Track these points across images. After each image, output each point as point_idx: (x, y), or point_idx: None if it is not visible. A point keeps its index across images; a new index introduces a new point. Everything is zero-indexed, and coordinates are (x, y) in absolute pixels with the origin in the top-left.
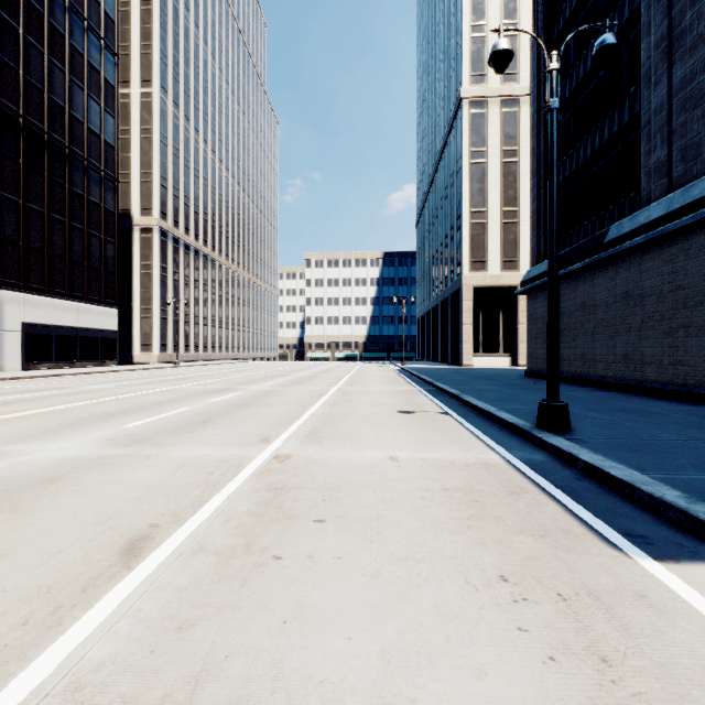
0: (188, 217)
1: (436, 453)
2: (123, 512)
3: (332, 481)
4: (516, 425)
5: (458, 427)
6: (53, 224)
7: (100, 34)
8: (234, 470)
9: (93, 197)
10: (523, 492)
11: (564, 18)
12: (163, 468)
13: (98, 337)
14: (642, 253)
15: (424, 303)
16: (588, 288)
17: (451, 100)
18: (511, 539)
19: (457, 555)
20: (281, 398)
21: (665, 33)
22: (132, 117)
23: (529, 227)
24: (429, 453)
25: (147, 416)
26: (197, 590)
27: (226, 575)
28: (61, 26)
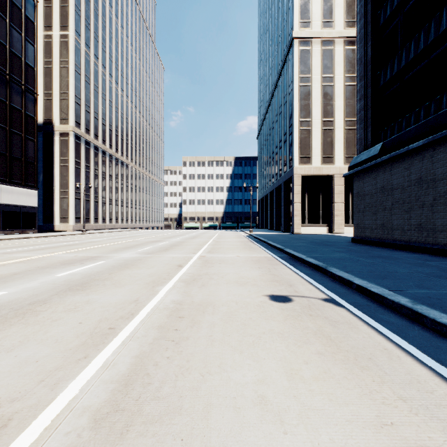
0: (97, 127)
1: None
2: None
3: None
4: None
5: (393, 351)
6: None
7: None
8: None
9: (14, 104)
10: None
11: None
12: None
13: (19, 211)
14: None
15: (263, 189)
16: (426, 164)
17: (284, 43)
18: None
19: None
20: (137, 270)
21: None
22: (54, 52)
23: (341, 133)
24: None
25: None
26: None
27: None
28: None
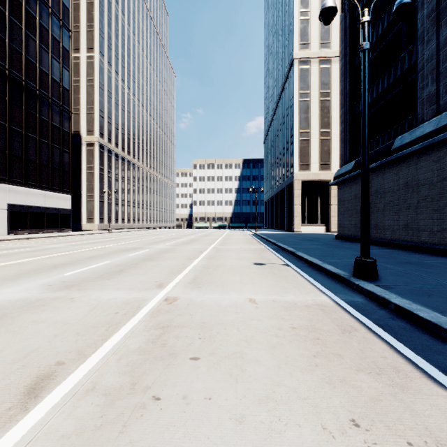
0: (118, 136)
1: (283, 296)
2: (39, 350)
3: (206, 321)
4: (338, 274)
5: (297, 276)
6: (28, 139)
7: (60, 17)
8: (133, 311)
9: (55, 123)
10: (353, 331)
11: (363, 2)
12: (81, 309)
13: (58, 213)
14: (418, 156)
15: (269, 192)
16: (380, 180)
17: (286, 60)
18: (353, 377)
19: (310, 395)
20: (175, 254)
21: (435, 7)
22: (81, 71)
23: (337, 142)
24: (277, 296)
25: (80, 267)
26: (79, 439)
27: (108, 419)
28: (33, 11)
